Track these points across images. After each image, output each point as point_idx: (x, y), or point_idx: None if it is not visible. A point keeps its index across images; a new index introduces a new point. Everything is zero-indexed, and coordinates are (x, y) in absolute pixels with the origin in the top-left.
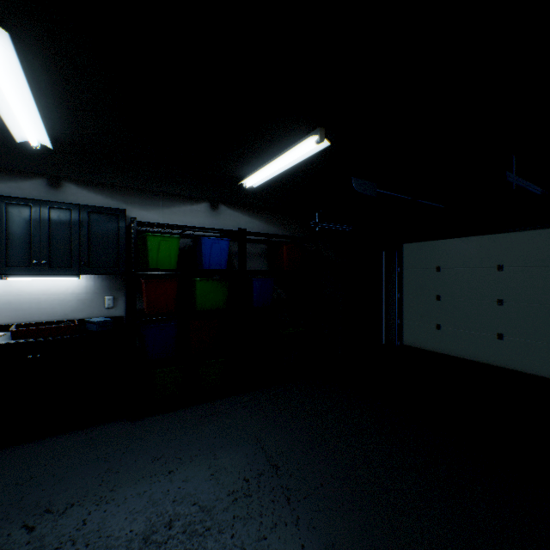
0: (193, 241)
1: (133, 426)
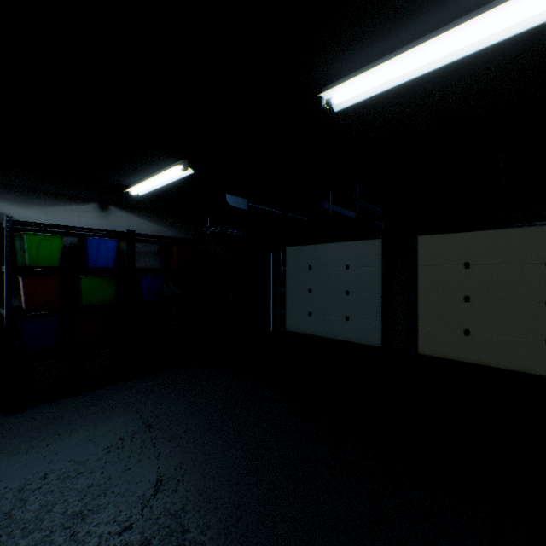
0: (80, 240)
1: (9, 418)
